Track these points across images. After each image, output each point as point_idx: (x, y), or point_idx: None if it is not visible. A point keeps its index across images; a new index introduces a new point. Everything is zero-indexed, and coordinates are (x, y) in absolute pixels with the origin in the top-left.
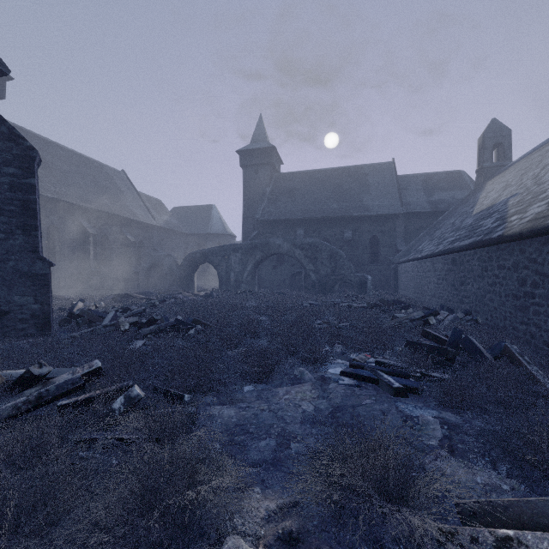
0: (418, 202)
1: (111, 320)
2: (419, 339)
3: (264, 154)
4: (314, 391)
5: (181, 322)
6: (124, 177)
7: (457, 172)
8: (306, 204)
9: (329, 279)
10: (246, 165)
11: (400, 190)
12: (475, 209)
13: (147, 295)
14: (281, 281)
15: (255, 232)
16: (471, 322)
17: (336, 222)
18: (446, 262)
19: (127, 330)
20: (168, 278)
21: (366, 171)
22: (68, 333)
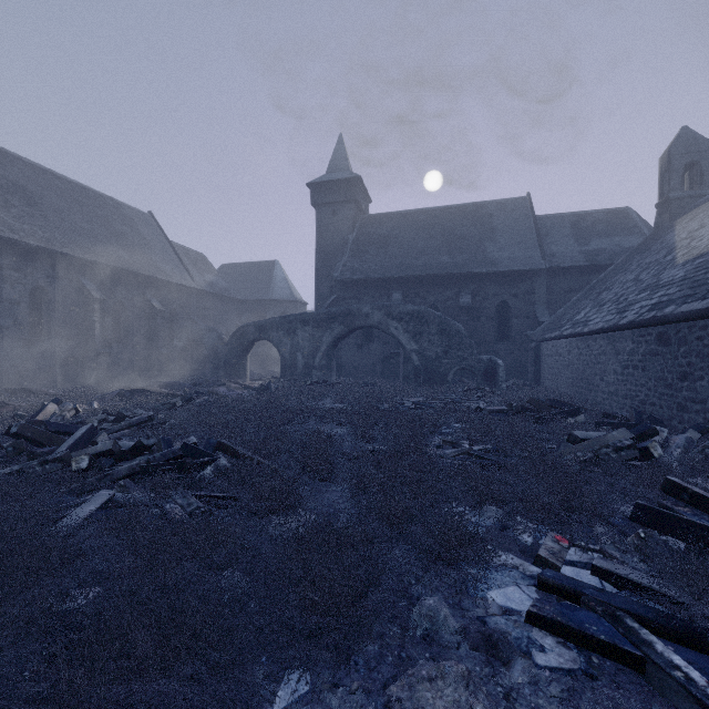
0: (566, 252)
1: (78, 441)
2: (651, 494)
3: (346, 188)
4: None
5: (192, 449)
6: (152, 222)
7: (622, 211)
8: (405, 257)
9: (440, 364)
10: (320, 204)
11: (539, 235)
12: (679, 256)
13: (175, 388)
14: (370, 366)
15: (332, 297)
16: None
17: (448, 282)
18: (643, 339)
19: (84, 470)
20: (211, 361)
21: (490, 210)
22: None
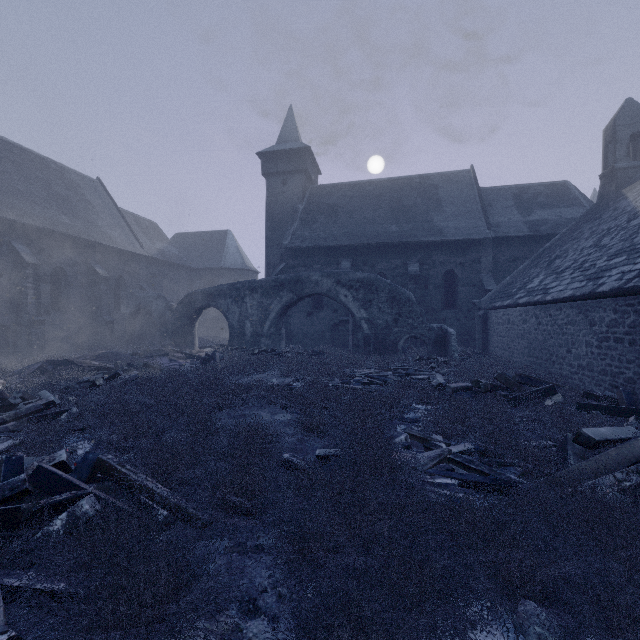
0: (510, 222)
1: None
2: None
3: (295, 158)
4: None
5: (49, 477)
6: (100, 188)
7: (561, 184)
8: (354, 226)
9: (390, 332)
10: (270, 174)
11: (484, 206)
12: None
13: (111, 358)
14: (319, 334)
15: (282, 265)
16: None
17: (396, 251)
18: (632, 309)
19: None
20: (158, 329)
21: (435, 181)
22: None
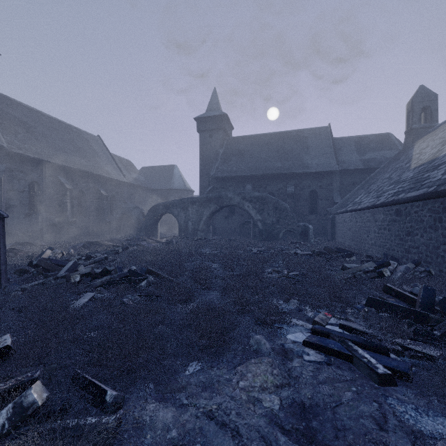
0: (351, 160)
1: (69, 269)
2: (379, 294)
3: (218, 121)
4: (276, 375)
5: (134, 272)
6: (99, 141)
7: (386, 135)
8: (254, 163)
9: (275, 228)
10: (202, 131)
11: (335, 150)
12: (412, 164)
13: (115, 242)
14: (232, 229)
15: (210, 187)
16: (424, 273)
17: (280, 178)
18: (389, 212)
19: (77, 282)
20: (136, 226)
21: (306, 134)
22: (19, 284)
